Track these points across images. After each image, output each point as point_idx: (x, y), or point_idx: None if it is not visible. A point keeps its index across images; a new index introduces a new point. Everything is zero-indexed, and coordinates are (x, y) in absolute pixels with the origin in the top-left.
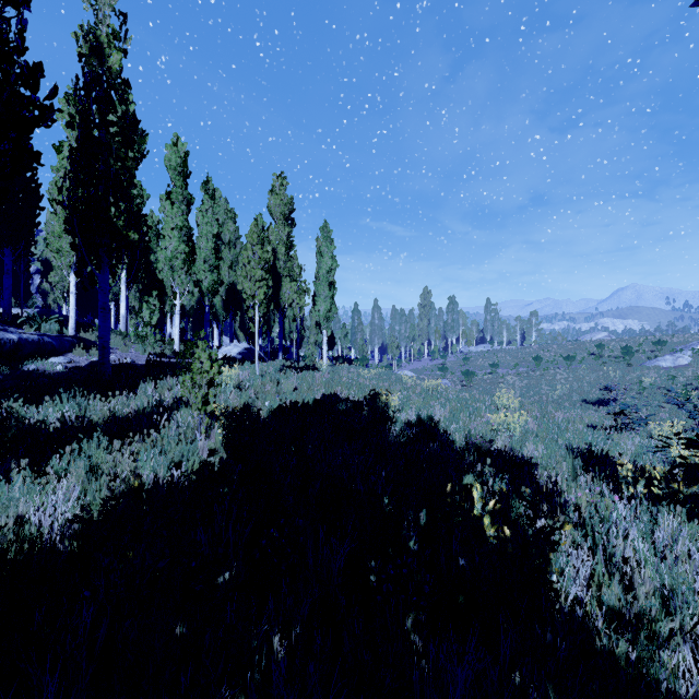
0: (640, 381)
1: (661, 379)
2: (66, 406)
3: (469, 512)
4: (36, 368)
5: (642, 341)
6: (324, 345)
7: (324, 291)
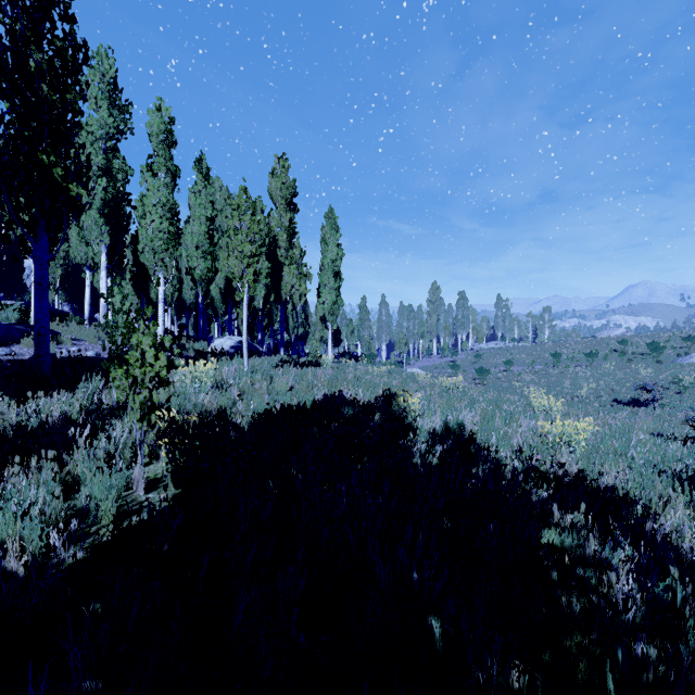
0: (679, 380)
1: None
2: None
3: None
4: None
5: (669, 337)
6: (329, 340)
7: (329, 281)
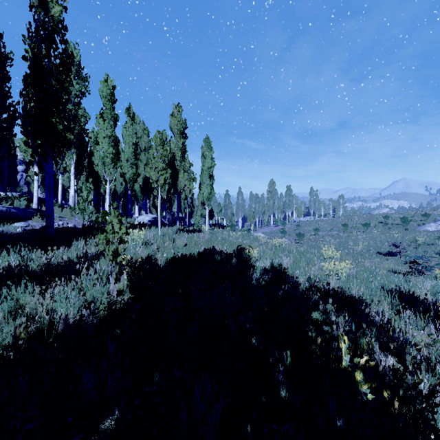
0: (416, 240)
1: (429, 239)
2: (11, 258)
3: (338, 365)
4: (1, 230)
5: (414, 214)
6: (206, 216)
7: (206, 180)
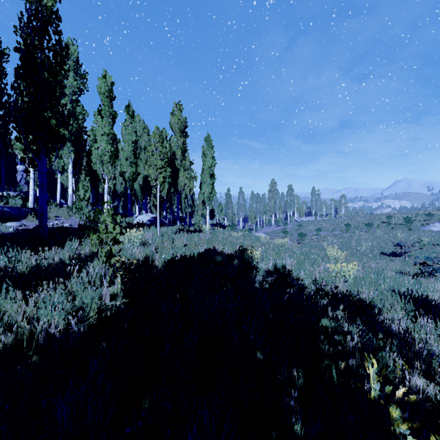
0: (420, 240)
1: (434, 239)
2: None
3: (366, 395)
4: None
5: (417, 213)
6: (207, 216)
7: (207, 180)
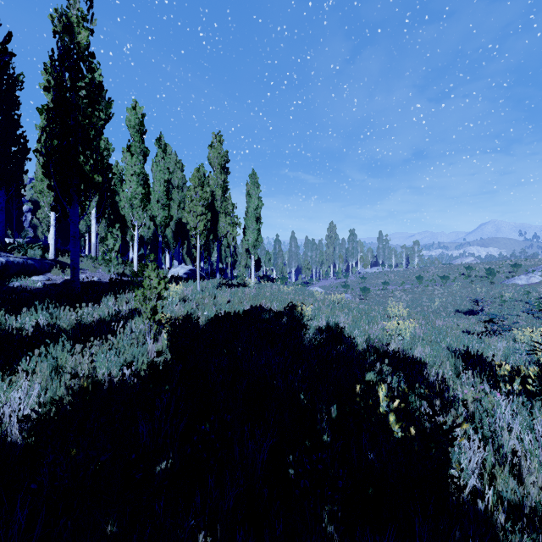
0: (501, 296)
1: (518, 294)
2: (40, 316)
3: (375, 410)
4: (20, 285)
5: (502, 264)
6: (252, 267)
7: (252, 224)
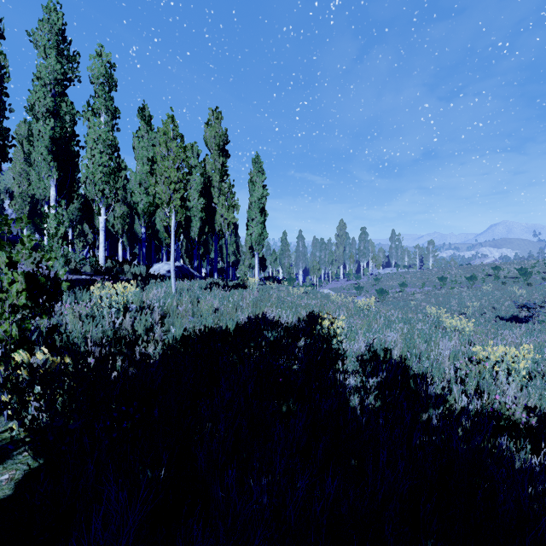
0: None
1: None
2: None
3: None
4: None
5: (534, 263)
6: (256, 266)
7: (256, 216)
